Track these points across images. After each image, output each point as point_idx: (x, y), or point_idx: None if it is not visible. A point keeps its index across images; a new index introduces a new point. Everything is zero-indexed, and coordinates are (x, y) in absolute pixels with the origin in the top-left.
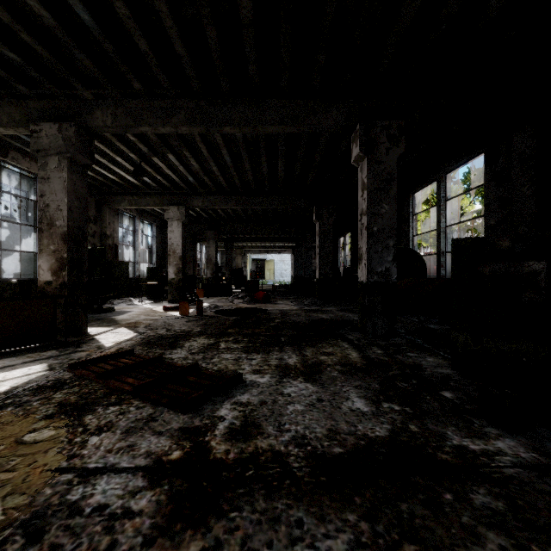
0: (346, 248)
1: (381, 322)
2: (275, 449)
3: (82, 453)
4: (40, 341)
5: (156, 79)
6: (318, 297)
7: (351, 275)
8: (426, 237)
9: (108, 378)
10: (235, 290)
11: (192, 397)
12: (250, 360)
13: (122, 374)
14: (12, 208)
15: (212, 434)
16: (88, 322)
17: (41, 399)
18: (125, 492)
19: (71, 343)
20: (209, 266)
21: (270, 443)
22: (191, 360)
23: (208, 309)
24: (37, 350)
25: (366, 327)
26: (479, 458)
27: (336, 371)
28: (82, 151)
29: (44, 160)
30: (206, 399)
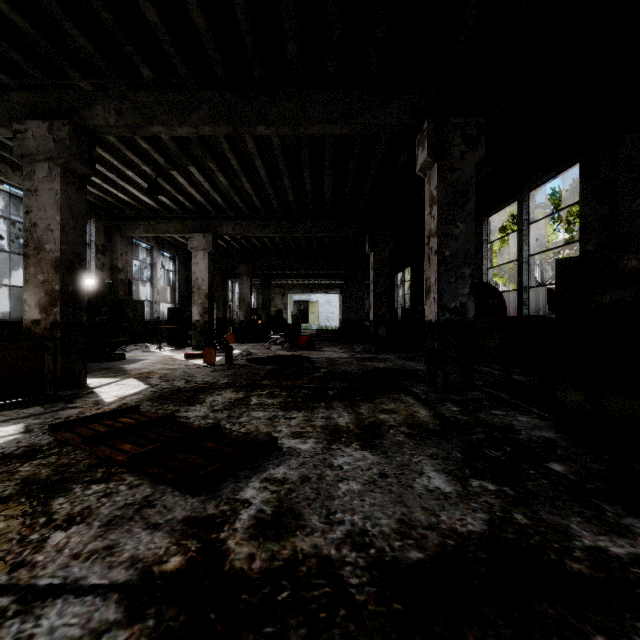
0: (405, 286)
1: (455, 371)
2: (323, 554)
3: (34, 559)
4: (22, 395)
5: (170, 65)
6: (373, 343)
7: (412, 317)
8: (501, 271)
9: (97, 444)
10: (273, 336)
11: (206, 472)
12: (289, 419)
13: (118, 438)
14: (11, 240)
15: (230, 528)
16: (90, 372)
17: (1, 473)
18: (84, 631)
19: (62, 397)
20: (242, 307)
21: (315, 544)
22: (212, 419)
23: (240, 357)
24: (16, 407)
25: (435, 378)
26: (631, 569)
27: (401, 434)
28: (78, 156)
29: (30, 168)
30: (226, 473)
